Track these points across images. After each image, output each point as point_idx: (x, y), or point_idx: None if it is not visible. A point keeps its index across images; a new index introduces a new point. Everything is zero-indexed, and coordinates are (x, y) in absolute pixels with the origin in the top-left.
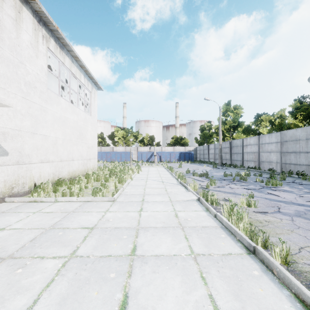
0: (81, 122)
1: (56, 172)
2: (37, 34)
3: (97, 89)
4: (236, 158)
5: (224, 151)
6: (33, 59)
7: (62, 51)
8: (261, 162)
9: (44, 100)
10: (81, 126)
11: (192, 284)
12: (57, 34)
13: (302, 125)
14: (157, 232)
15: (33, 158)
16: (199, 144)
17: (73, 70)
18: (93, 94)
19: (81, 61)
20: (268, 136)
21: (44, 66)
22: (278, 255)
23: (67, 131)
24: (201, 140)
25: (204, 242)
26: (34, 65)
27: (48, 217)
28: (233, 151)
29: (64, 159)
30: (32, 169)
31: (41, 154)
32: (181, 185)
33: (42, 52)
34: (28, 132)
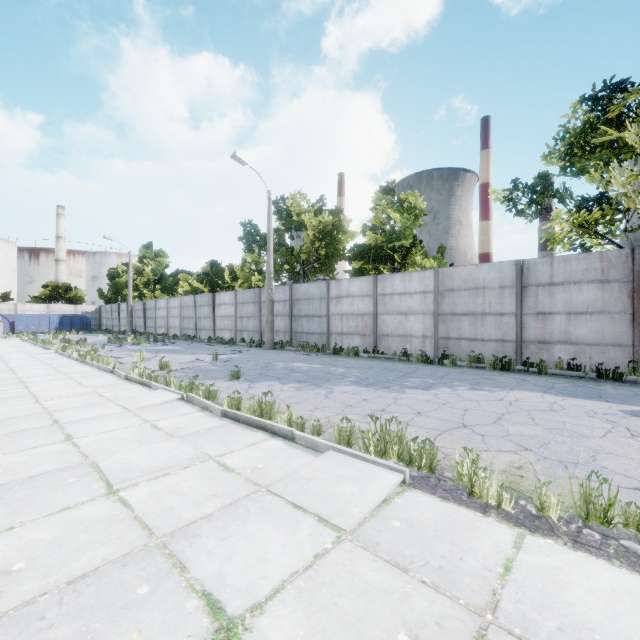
0: None
1: None
2: None
3: None
4: (150, 324)
5: (138, 315)
6: None
7: None
8: (170, 327)
9: None
10: None
11: (36, 361)
12: None
13: (207, 290)
14: (19, 359)
15: None
16: (107, 301)
17: None
18: None
19: None
20: (174, 300)
21: None
22: (78, 355)
23: None
24: (111, 294)
25: (47, 358)
26: None
27: None
28: (147, 315)
29: None
30: None
31: None
32: (46, 349)
33: None
34: None
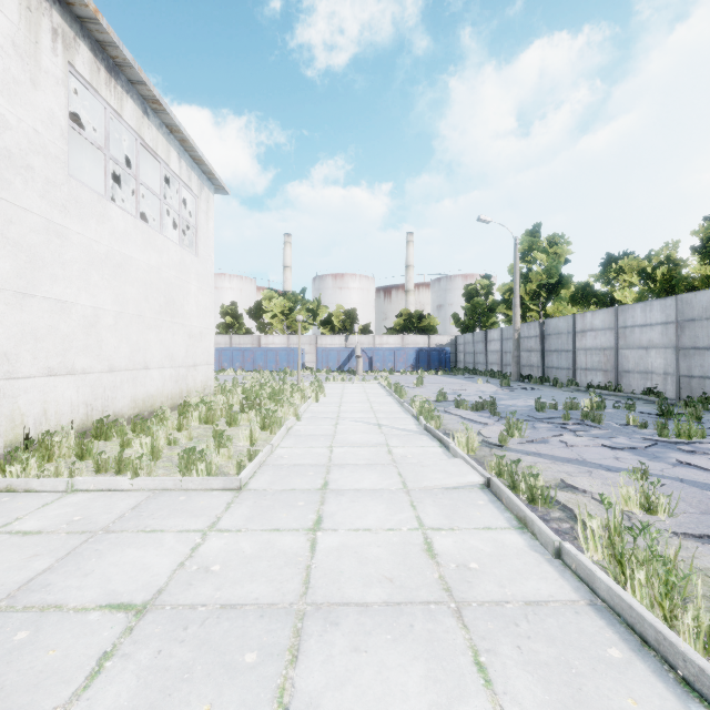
0: (169, 272)
1: (97, 401)
2: (35, 21)
3: (215, 191)
4: (557, 362)
5: (527, 345)
6: (22, 90)
7: (114, 81)
8: (624, 372)
9: (57, 207)
10: (171, 280)
11: None
12: (98, 30)
13: None
14: (370, 630)
15: (21, 364)
16: (464, 330)
17: (148, 135)
18: (203, 202)
19: (169, 114)
20: (641, 309)
21: (59, 114)
22: None
23: (128, 292)
24: (467, 319)
25: (554, 693)
26: (26, 106)
27: (18, 553)
28: (548, 347)
29: (120, 366)
30: (18, 395)
31: (50, 352)
32: (429, 436)
33: (53, 73)
34: (6, 291)
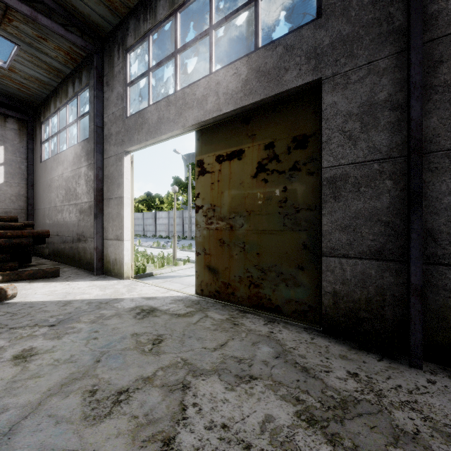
0: None
1: None
2: None
3: None
4: None
5: None
6: None
7: None
8: None
9: None
10: None
11: None
12: None
13: (146, 209)
14: None
15: None
16: None
17: None
18: None
19: None
20: None
21: None
22: None
23: None
24: None
25: None
26: None
27: None
28: None
29: None
30: None
31: None
32: None
33: None
34: None
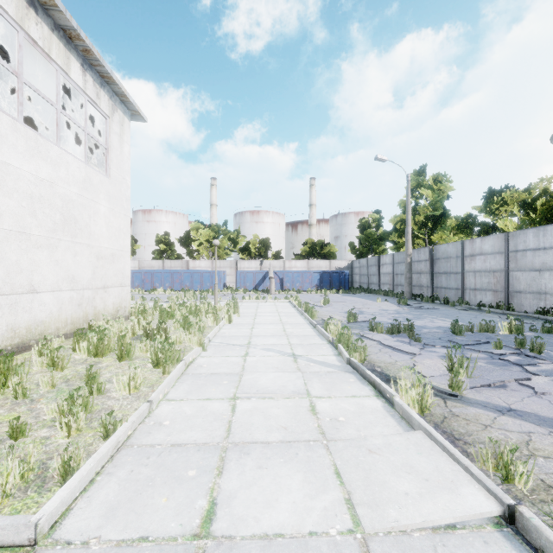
0: (69, 188)
1: None
2: None
3: (132, 117)
4: (446, 283)
5: (417, 268)
6: None
7: None
8: (515, 292)
9: None
10: (71, 197)
11: None
12: None
13: None
14: None
15: None
16: (358, 256)
17: (36, 32)
18: (116, 124)
19: (62, 11)
20: (533, 234)
21: None
22: None
23: (2, 204)
24: (361, 247)
25: None
26: None
27: None
28: (437, 269)
29: None
30: None
31: None
32: (356, 375)
33: None
34: None
